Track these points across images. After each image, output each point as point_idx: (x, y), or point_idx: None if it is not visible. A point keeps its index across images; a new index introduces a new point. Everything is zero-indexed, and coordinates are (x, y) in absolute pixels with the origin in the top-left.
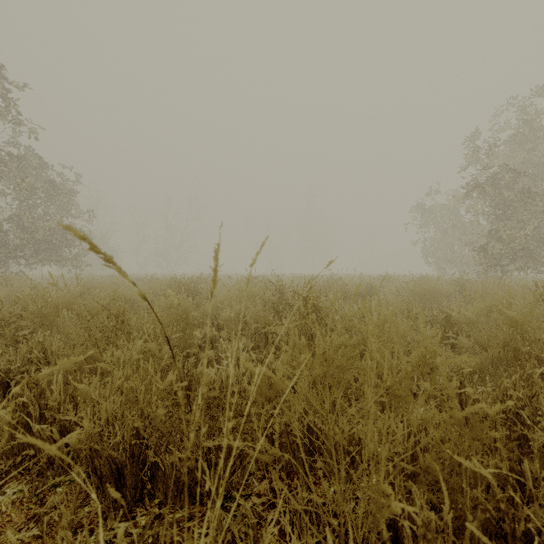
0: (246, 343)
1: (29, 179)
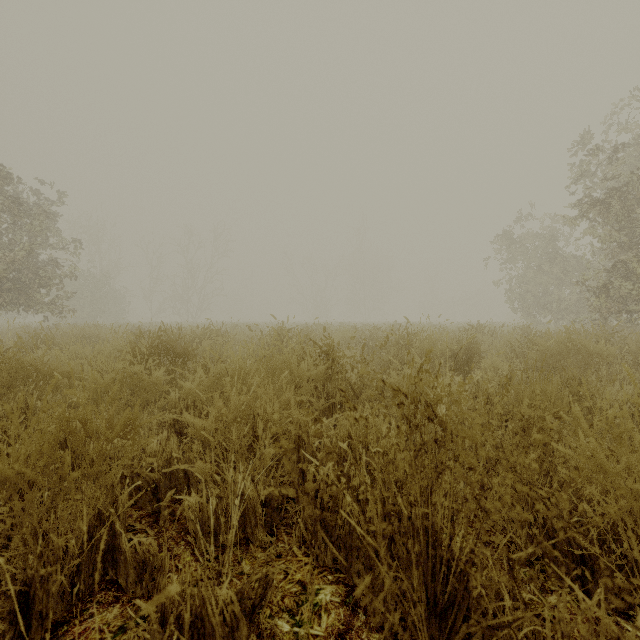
0: (253, 493)
1: None
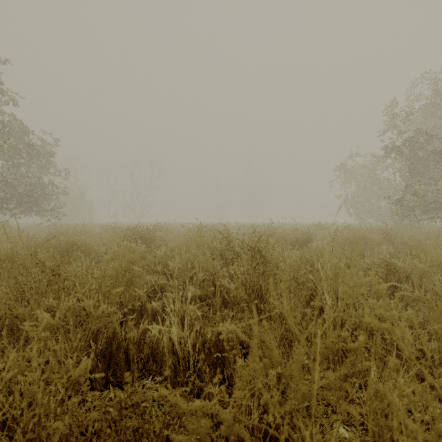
0: (194, 292)
1: (10, 141)
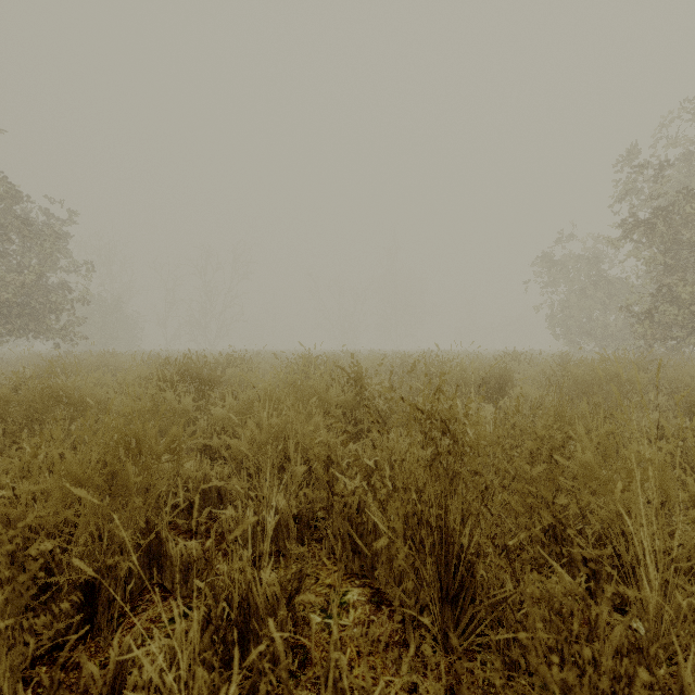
0: (285, 507)
1: None
